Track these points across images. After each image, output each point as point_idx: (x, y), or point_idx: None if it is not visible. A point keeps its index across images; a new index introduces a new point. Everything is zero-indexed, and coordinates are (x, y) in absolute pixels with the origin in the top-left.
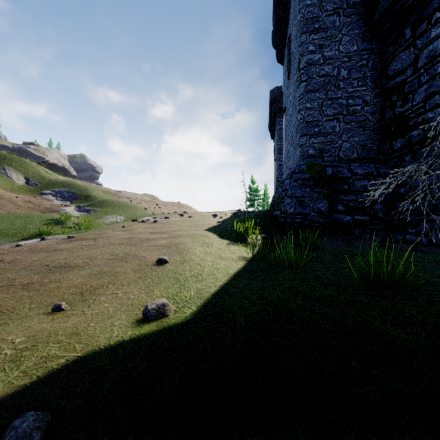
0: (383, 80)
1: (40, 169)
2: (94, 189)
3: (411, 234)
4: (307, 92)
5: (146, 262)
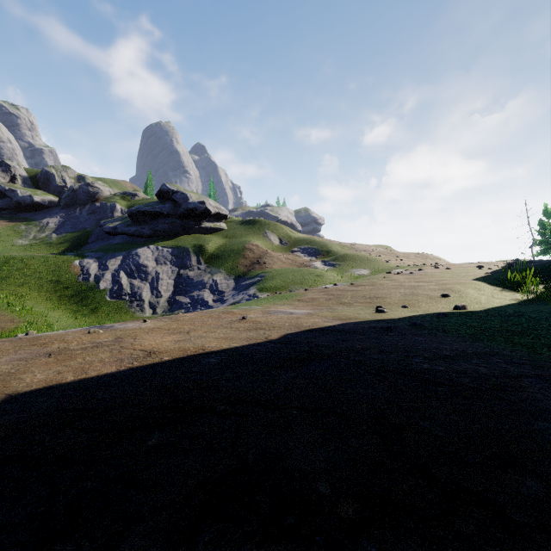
0: None
1: (286, 230)
2: (332, 244)
3: None
4: None
5: (432, 296)
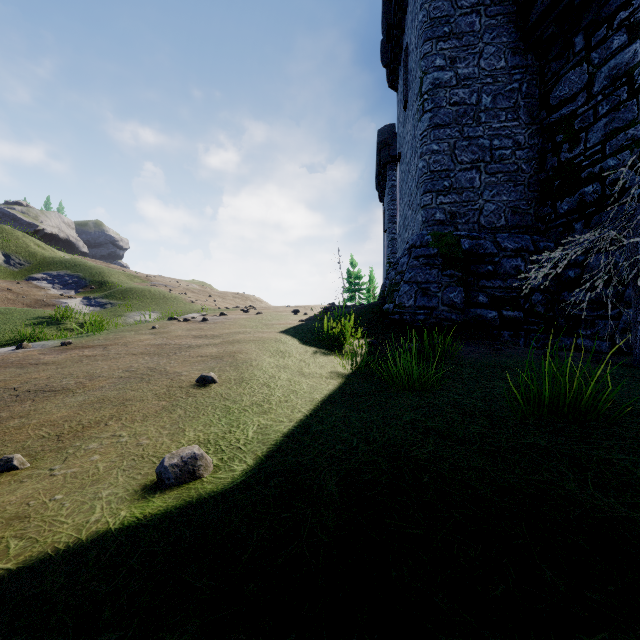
0: (543, 111)
1: (28, 241)
2: (113, 272)
3: (584, 337)
4: (433, 127)
5: (179, 382)
